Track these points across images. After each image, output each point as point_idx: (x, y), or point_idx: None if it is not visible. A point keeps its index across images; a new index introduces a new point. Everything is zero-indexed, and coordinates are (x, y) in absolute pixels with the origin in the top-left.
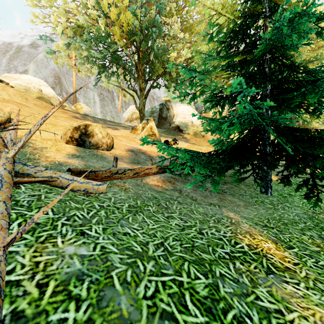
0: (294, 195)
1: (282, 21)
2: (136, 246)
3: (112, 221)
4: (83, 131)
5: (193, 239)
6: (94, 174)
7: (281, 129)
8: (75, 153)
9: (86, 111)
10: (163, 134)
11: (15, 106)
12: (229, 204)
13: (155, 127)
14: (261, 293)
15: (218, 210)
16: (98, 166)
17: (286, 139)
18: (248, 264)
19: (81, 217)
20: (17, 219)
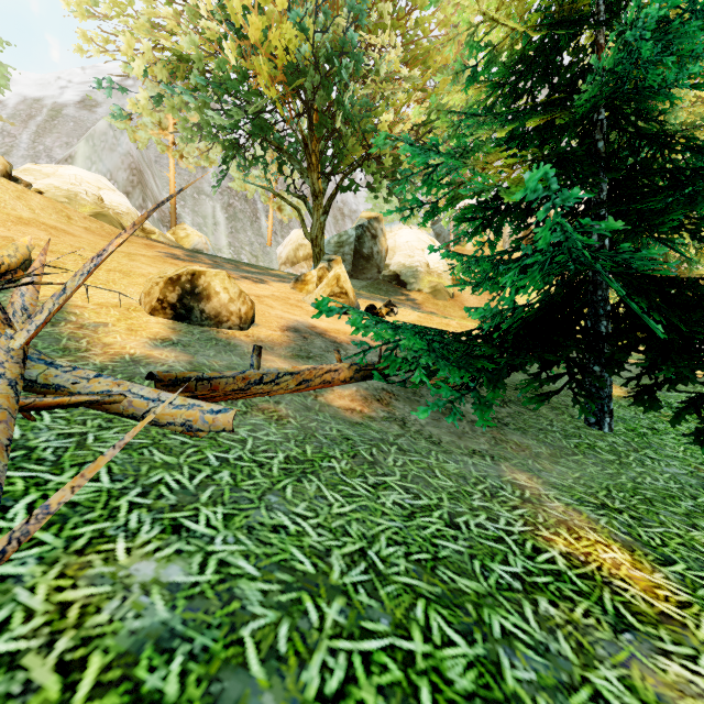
0: (664, 431)
1: (639, 29)
2: (302, 559)
3: (247, 497)
4: (187, 287)
5: (435, 541)
6: (208, 385)
7: (634, 281)
8: (168, 336)
9: (197, 243)
10: (365, 293)
11: (43, 232)
12: (515, 453)
13: (347, 278)
14: (605, 683)
15: (492, 468)
16: (220, 365)
17: (647, 303)
18: (569, 603)
19: (175, 487)
20: (27, 495)
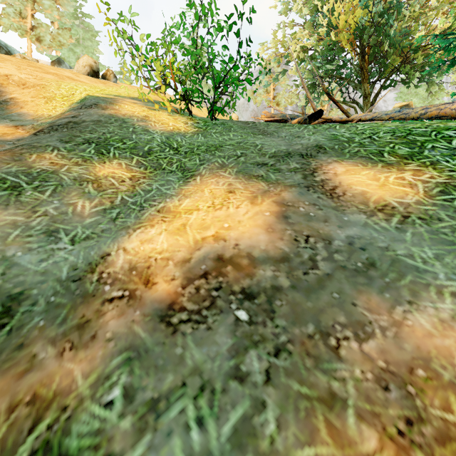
0: None
1: None
2: None
3: None
4: None
5: None
6: None
7: None
8: None
9: None
10: None
11: None
12: None
13: None
14: None
15: None
16: None
17: None
18: None
19: None
20: None
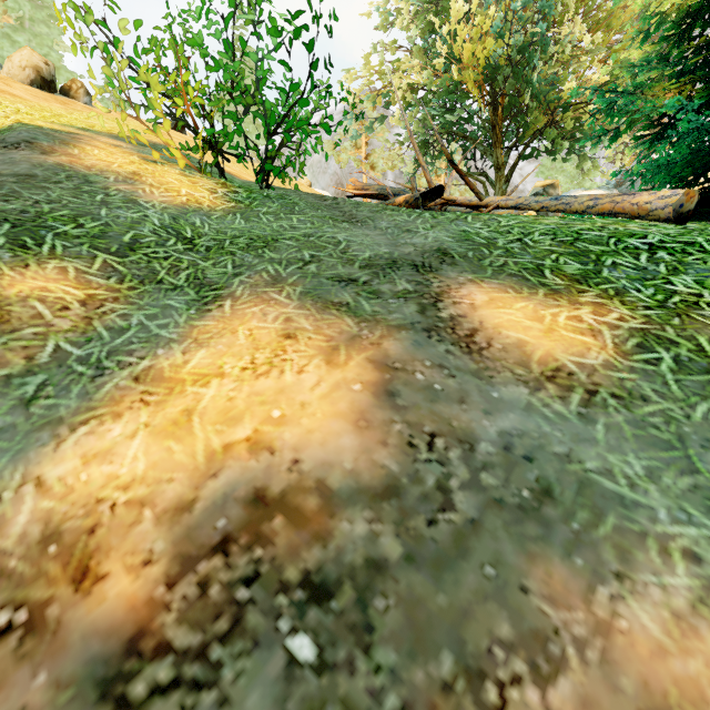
0: None
1: None
2: None
3: None
4: None
5: None
6: None
7: None
8: None
9: None
10: None
11: None
12: None
13: None
14: None
15: None
16: None
17: None
18: None
19: None
20: None
